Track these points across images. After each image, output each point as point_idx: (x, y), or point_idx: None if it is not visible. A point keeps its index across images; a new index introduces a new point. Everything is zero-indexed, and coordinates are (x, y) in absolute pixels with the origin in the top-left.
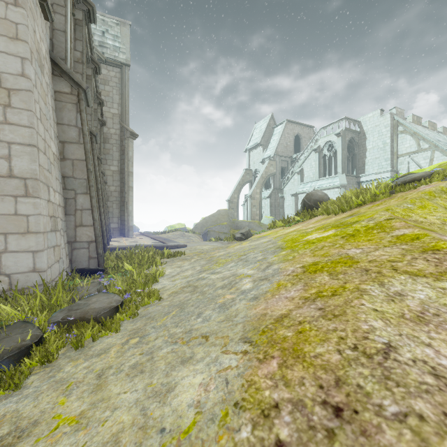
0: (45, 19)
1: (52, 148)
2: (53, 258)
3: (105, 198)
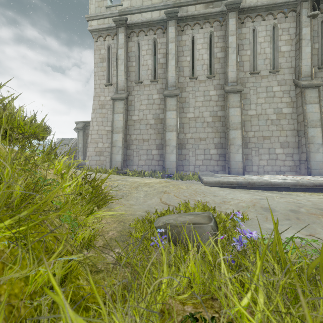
0: (112, 86)
1: (106, 129)
2: (94, 163)
3: (303, 117)
